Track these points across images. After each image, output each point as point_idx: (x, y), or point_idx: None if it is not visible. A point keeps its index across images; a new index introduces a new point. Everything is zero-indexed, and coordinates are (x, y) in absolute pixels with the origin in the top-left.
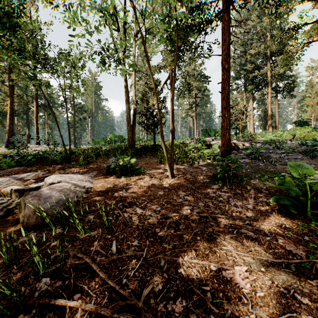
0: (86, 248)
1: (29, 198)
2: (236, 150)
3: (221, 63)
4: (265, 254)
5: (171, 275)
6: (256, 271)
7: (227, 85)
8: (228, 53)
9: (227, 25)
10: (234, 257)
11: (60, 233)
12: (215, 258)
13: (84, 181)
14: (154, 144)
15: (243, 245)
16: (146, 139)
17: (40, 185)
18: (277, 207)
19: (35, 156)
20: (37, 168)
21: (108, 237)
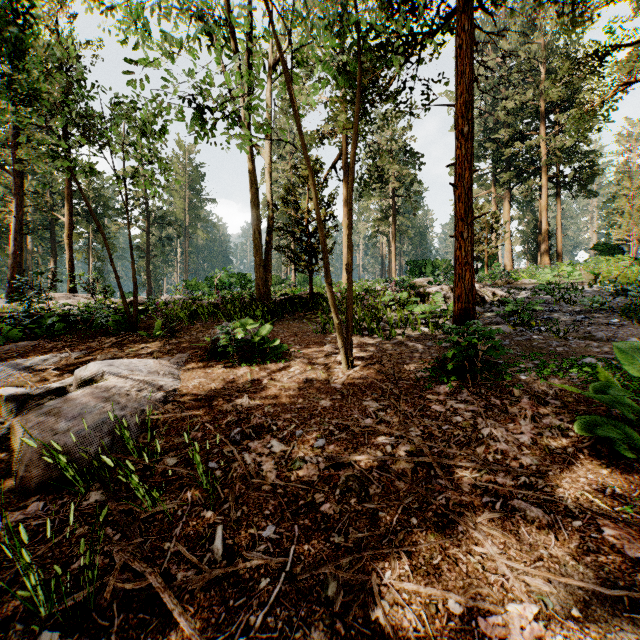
0: (153, 545)
1: (32, 420)
2: (480, 305)
3: (455, 122)
4: (576, 567)
5: (354, 624)
6: (561, 616)
7: (467, 169)
8: (470, 101)
9: (468, 41)
10: (502, 575)
11: (99, 504)
12: (458, 577)
13: (160, 374)
14: (311, 292)
15: (521, 542)
16: (294, 281)
17: (67, 383)
18: (587, 443)
19: (63, 317)
20: (65, 343)
21: (205, 516)
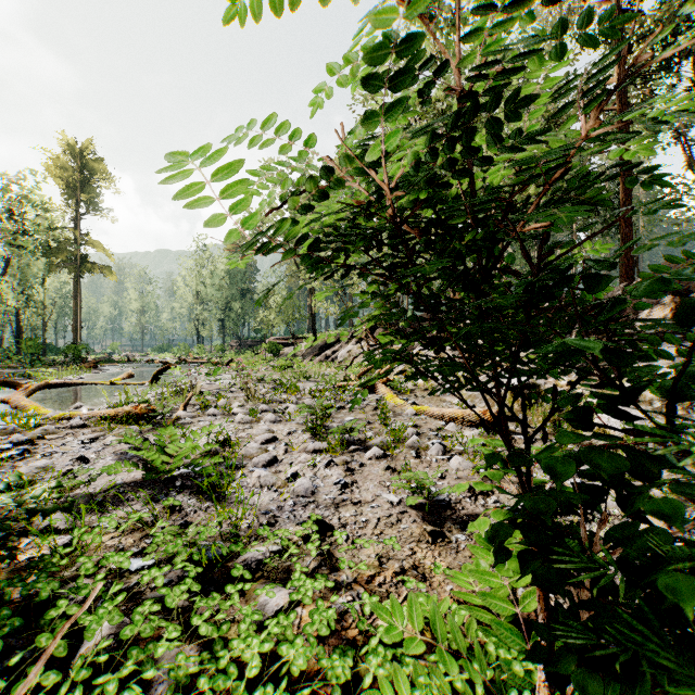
0: None
1: None
2: None
3: None
4: None
5: None
6: None
7: None
8: None
9: None
10: None
11: None
12: None
13: None
14: None
15: None
16: None
17: None
18: None
19: None
20: None
21: None
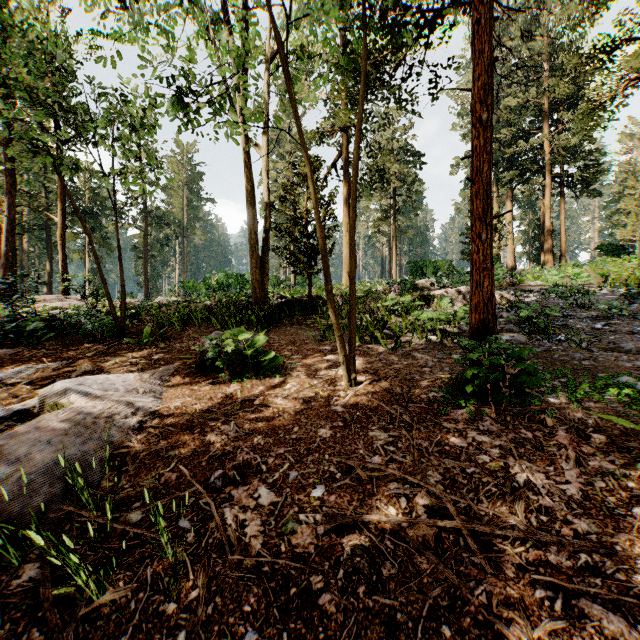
0: None
1: None
2: None
3: (472, 108)
4: None
5: None
6: None
7: (486, 161)
8: (490, 84)
9: (487, 16)
10: None
11: (33, 585)
12: None
13: (140, 392)
14: (310, 295)
15: None
16: (294, 281)
17: (30, 405)
18: None
19: (50, 321)
20: (47, 351)
21: (165, 611)
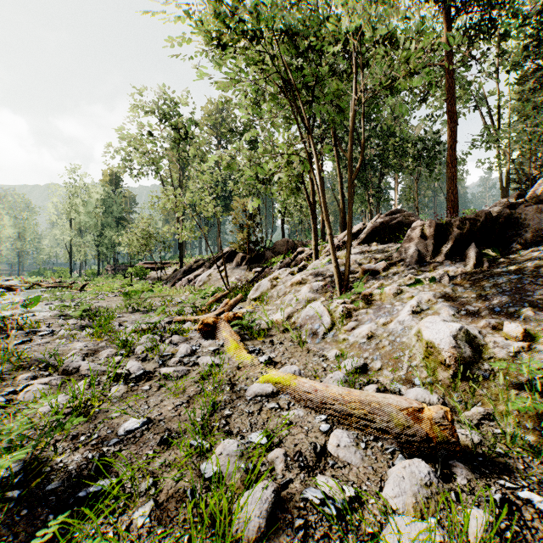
0: None
1: None
2: None
3: None
4: None
5: None
6: None
7: None
8: None
9: None
10: None
11: None
12: None
13: None
14: None
15: None
16: None
17: None
18: None
19: None
20: None
21: None
